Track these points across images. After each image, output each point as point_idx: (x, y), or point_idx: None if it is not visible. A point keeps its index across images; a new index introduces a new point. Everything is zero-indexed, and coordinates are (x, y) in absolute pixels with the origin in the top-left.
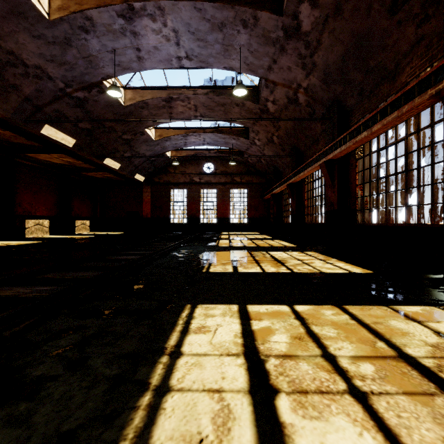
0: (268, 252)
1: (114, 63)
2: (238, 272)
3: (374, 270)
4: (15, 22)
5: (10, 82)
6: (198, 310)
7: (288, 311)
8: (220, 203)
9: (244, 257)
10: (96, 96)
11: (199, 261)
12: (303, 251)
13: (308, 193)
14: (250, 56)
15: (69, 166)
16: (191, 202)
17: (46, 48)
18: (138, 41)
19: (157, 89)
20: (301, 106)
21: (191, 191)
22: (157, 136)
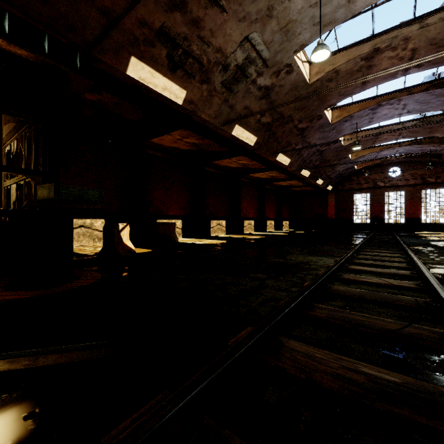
0: None
1: (356, 131)
2: None
3: None
4: (317, 130)
5: (301, 154)
6: None
7: None
8: (408, 204)
9: None
10: (331, 146)
11: (437, 244)
12: None
13: None
14: None
15: (287, 186)
16: (375, 205)
17: (322, 134)
18: (374, 115)
19: (370, 130)
20: None
21: (374, 194)
22: (353, 156)
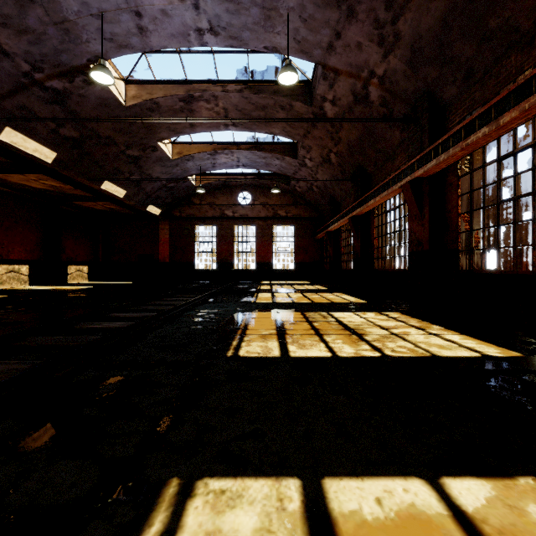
0: (330, 312)
1: (102, 32)
2: (289, 356)
3: (519, 350)
4: None
5: None
6: (194, 511)
7: (441, 511)
8: (259, 244)
9: (296, 323)
10: (82, 89)
11: (224, 331)
12: (381, 311)
13: (378, 228)
14: (302, 27)
15: (55, 192)
16: (222, 243)
17: None
18: (137, 0)
19: (172, 84)
20: (372, 106)
21: (221, 228)
22: (176, 153)
